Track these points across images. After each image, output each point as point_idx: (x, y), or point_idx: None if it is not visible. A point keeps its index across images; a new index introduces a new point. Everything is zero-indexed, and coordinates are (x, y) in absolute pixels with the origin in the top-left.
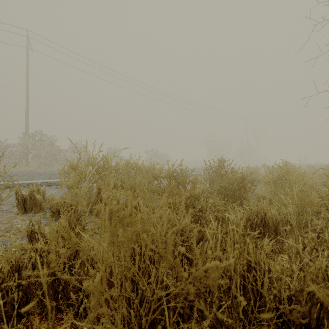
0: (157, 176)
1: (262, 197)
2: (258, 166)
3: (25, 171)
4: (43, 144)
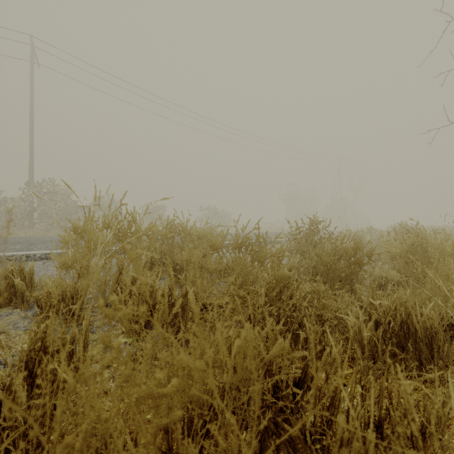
0: (217, 246)
1: (381, 277)
2: (356, 229)
3: (24, 237)
4: (55, 198)
